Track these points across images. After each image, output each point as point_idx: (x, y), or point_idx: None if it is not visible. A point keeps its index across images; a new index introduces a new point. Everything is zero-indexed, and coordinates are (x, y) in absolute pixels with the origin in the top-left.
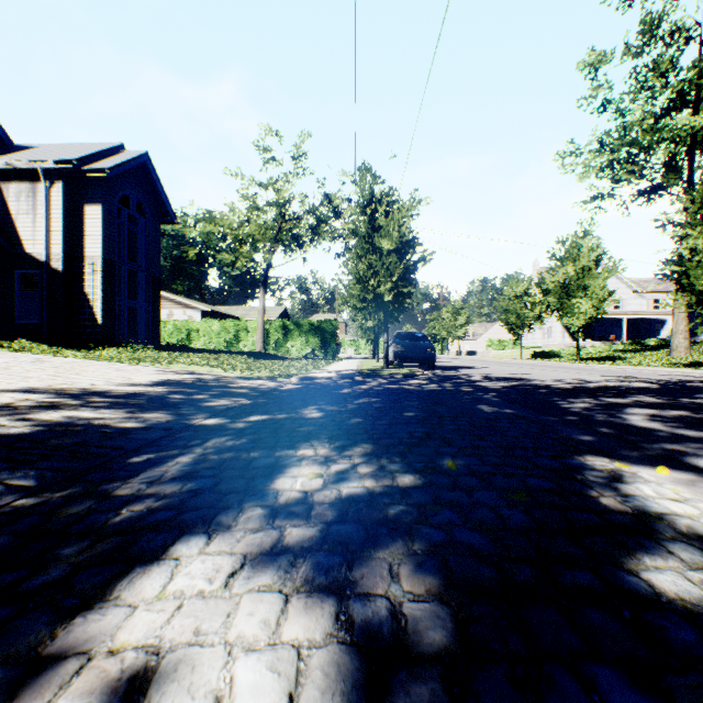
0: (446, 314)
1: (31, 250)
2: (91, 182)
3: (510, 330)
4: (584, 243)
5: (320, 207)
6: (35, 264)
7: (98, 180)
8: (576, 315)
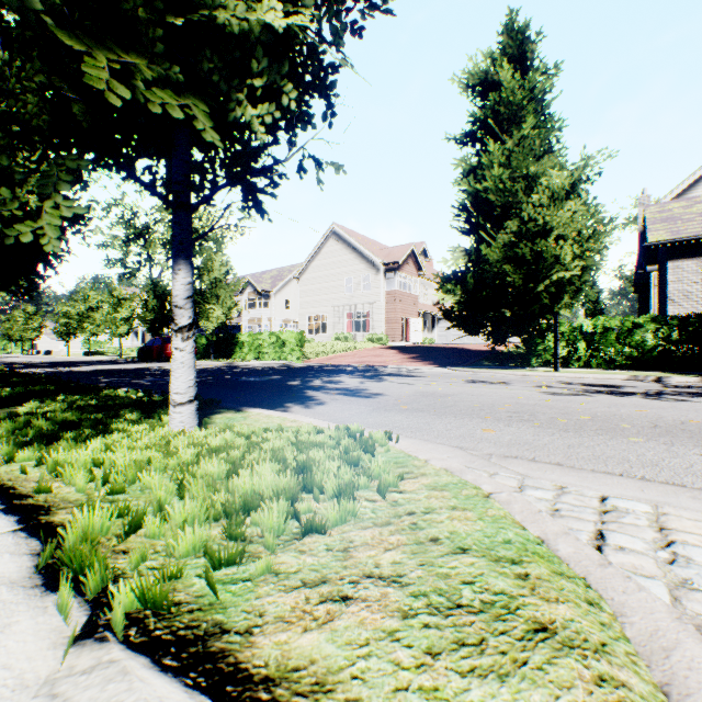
0: (19, 318)
1: None
2: None
3: (62, 336)
4: (93, 294)
5: None
6: None
7: None
8: (87, 332)
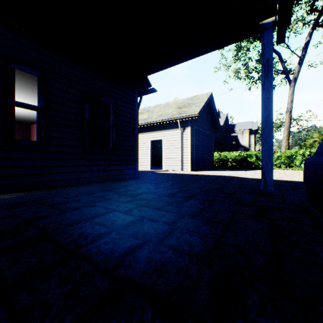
0: None
1: (241, 144)
2: (251, 131)
3: None
4: None
5: None
6: (242, 146)
7: (253, 131)
8: None
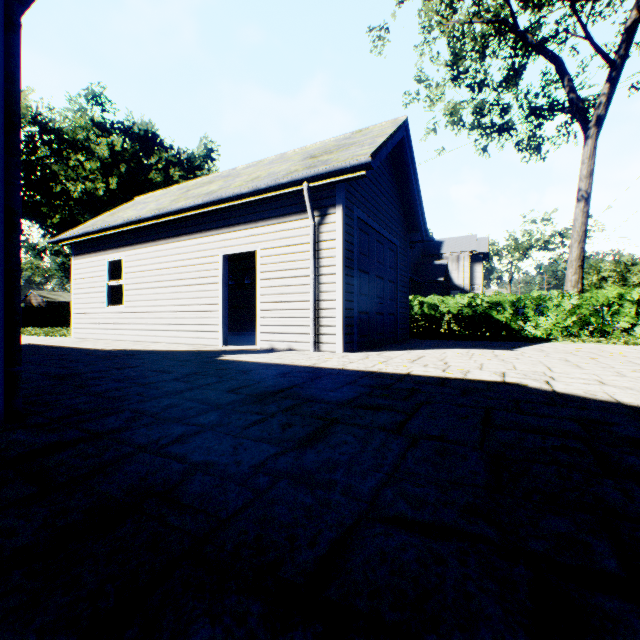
0: None
1: (456, 283)
2: (476, 256)
3: None
4: None
5: (549, 237)
6: (458, 288)
7: (479, 255)
8: None
